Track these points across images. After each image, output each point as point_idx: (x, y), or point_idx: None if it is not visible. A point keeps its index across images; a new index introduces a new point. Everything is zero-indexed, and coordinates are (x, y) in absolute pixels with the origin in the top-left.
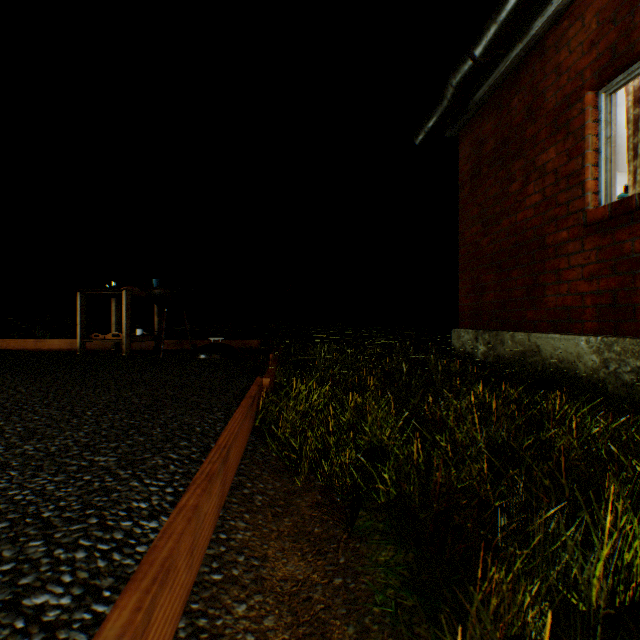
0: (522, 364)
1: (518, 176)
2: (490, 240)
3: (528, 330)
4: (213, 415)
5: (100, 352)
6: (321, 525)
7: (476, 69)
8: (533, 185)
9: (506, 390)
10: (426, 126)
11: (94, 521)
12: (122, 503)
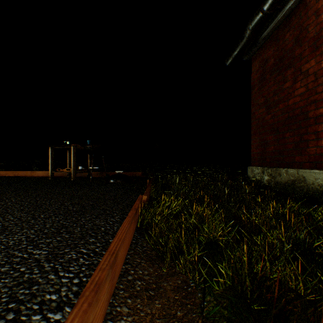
0: (293, 187)
1: (289, 78)
2: (271, 116)
3: (296, 167)
4: (113, 218)
5: (61, 178)
6: (182, 309)
7: (264, 18)
8: (299, 83)
9: (289, 204)
10: (233, 54)
11: (10, 317)
12: (37, 296)
